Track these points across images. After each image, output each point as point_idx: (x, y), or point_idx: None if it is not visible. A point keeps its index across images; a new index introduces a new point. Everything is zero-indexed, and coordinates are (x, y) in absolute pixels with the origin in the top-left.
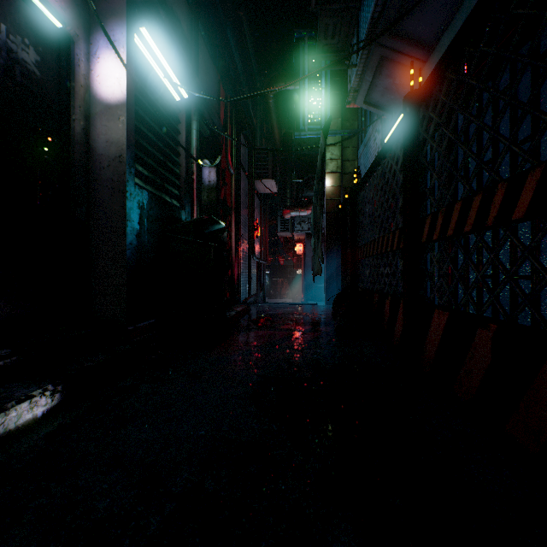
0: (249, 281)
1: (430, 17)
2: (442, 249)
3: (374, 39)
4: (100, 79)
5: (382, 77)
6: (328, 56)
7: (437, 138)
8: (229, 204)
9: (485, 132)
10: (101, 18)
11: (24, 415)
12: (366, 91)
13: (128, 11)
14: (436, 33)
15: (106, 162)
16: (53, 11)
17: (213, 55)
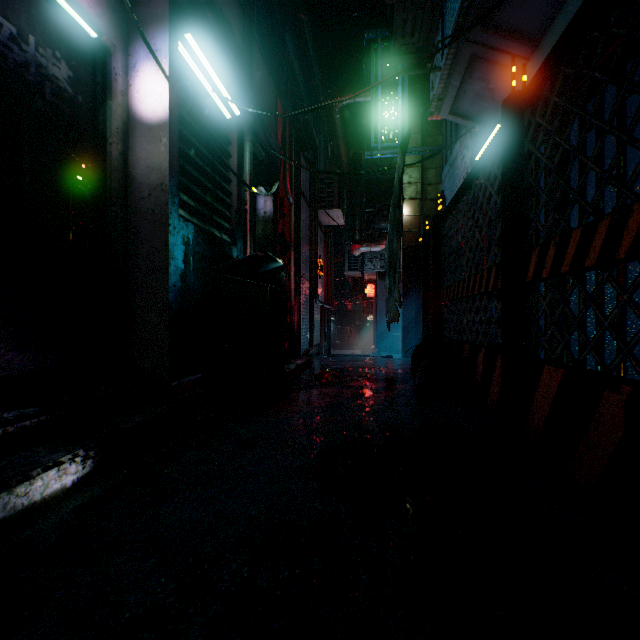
0: (311, 329)
1: (534, 3)
2: (554, 290)
3: (465, 32)
4: (140, 95)
5: (473, 81)
6: (406, 59)
7: (547, 150)
8: (288, 239)
9: (605, 142)
10: (141, 25)
11: (51, 485)
12: (452, 99)
13: (171, 15)
14: (542, 23)
15: (146, 192)
16: (87, 19)
17: (269, 67)
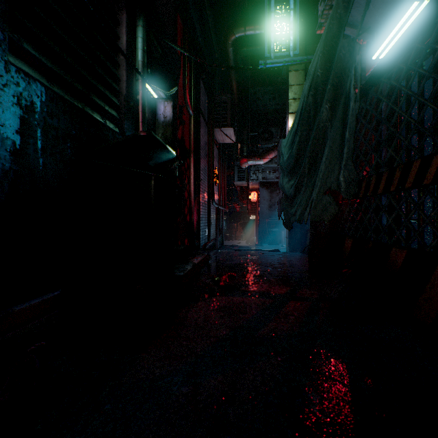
0: (208, 226)
1: None
2: None
3: None
4: None
5: None
6: None
7: None
8: (187, 146)
9: None
10: None
11: None
12: None
13: None
14: None
15: None
16: None
17: None
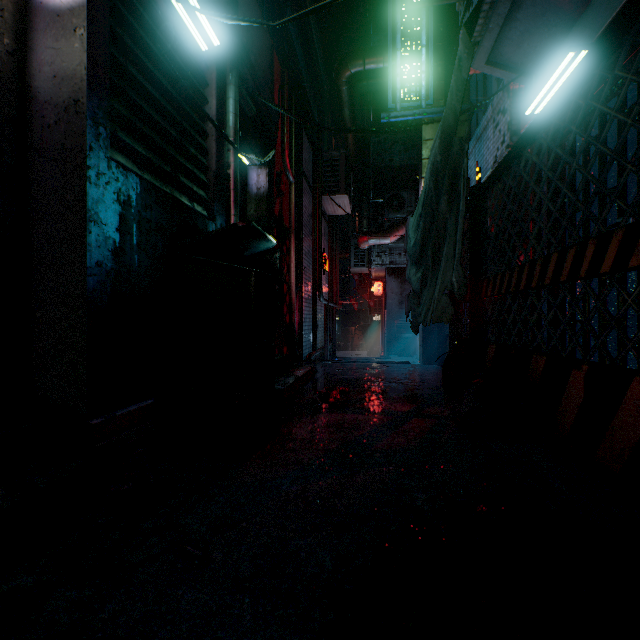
0: (314, 330)
1: None
2: None
3: None
4: None
5: (523, 10)
6: None
7: None
8: (287, 224)
9: None
10: None
11: None
12: (492, 42)
13: None
14: None
15: (53, 115)
16: None
17: None
